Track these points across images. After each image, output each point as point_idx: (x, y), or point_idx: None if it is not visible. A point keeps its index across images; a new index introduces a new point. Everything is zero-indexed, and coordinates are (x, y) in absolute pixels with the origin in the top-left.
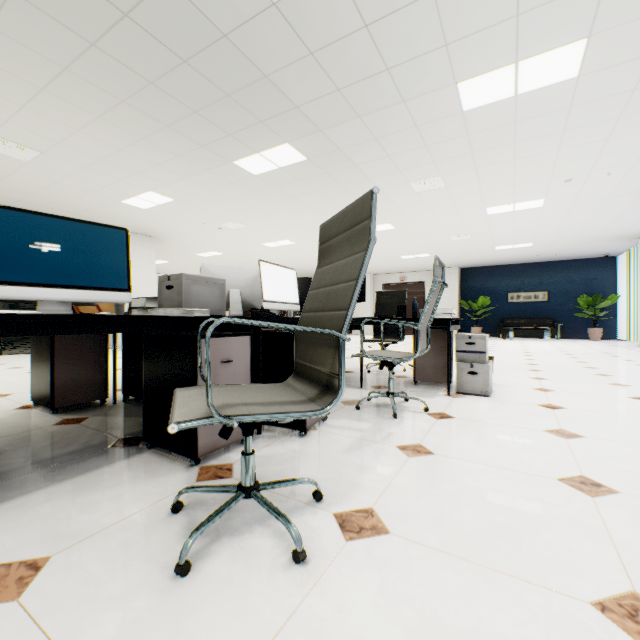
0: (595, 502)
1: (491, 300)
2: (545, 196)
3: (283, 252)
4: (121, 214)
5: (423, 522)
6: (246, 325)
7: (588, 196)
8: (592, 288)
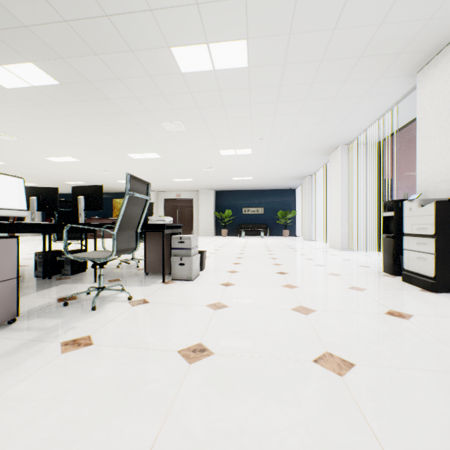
0: (188, 369)
1: (234, 212)
2: (251, 147)
3: (71, 167)
4: None
5: None
6: None
7: (274, 151)
8: (285, 206)
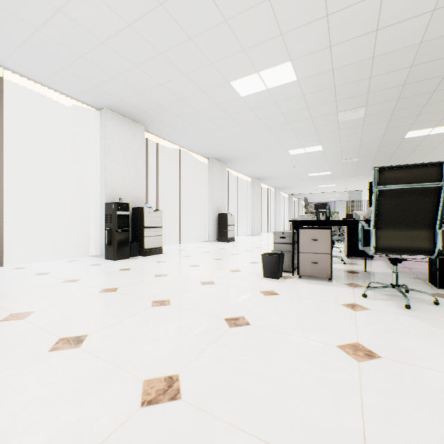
0: None
1: None
2: None
3: None
4: None
5: None
6: None
7: None
8: None
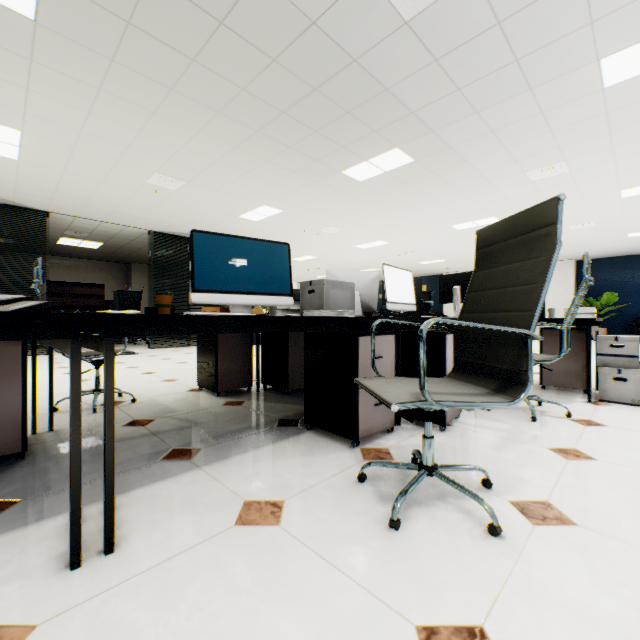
0: None
1: (619, 296)
2: None
3: (374, 253)
4: (236, 227)
5: (611, 521)
6: (388, 325)
7: None
8: None
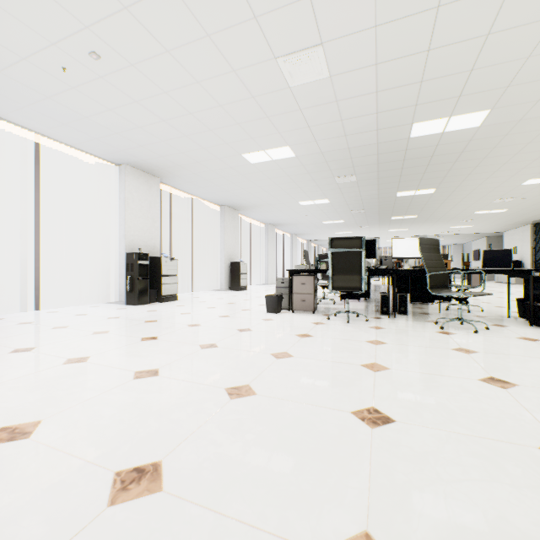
0: None
1: None
2: None
3: None
4: None
5: None
6: None
7: None
8: None
